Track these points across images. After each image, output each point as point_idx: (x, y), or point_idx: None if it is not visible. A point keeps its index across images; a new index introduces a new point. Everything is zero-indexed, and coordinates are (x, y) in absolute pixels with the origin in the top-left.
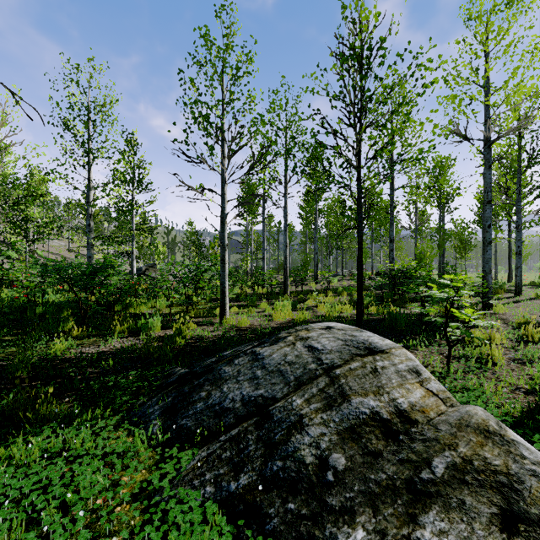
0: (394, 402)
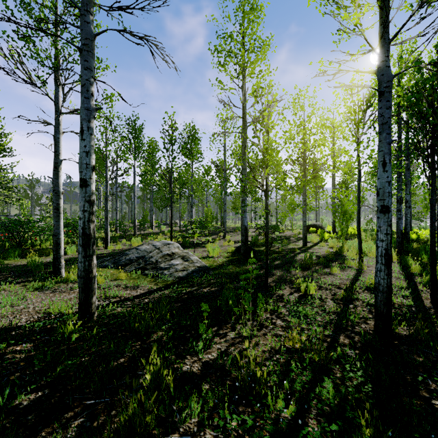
0: (172, 252)
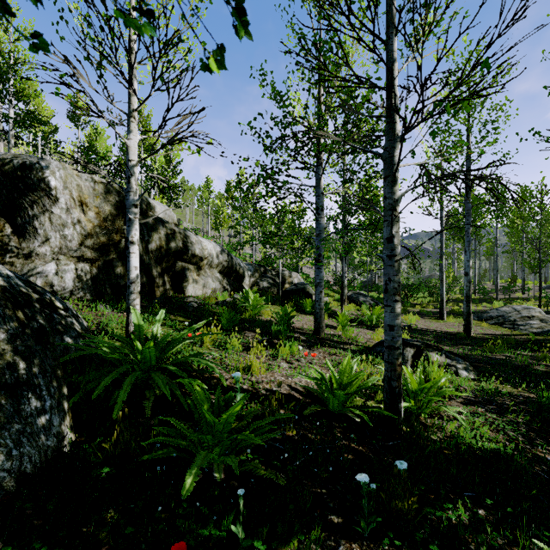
0: (531, 315)
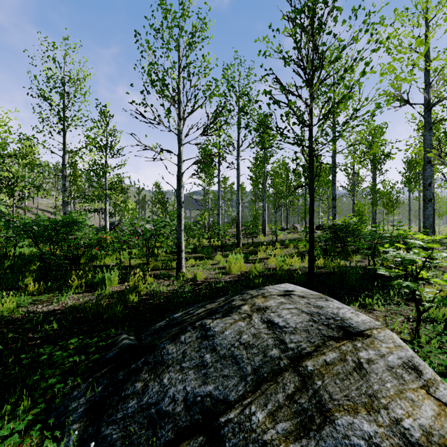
0: (399, 427)
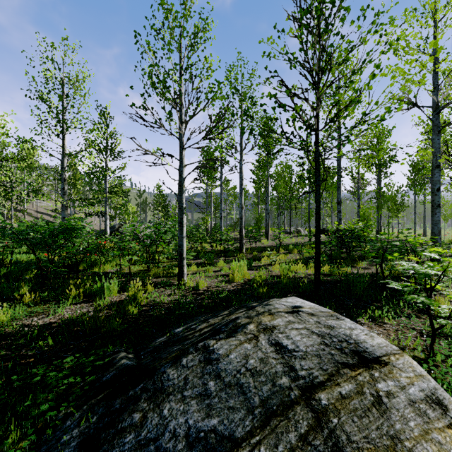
0: None
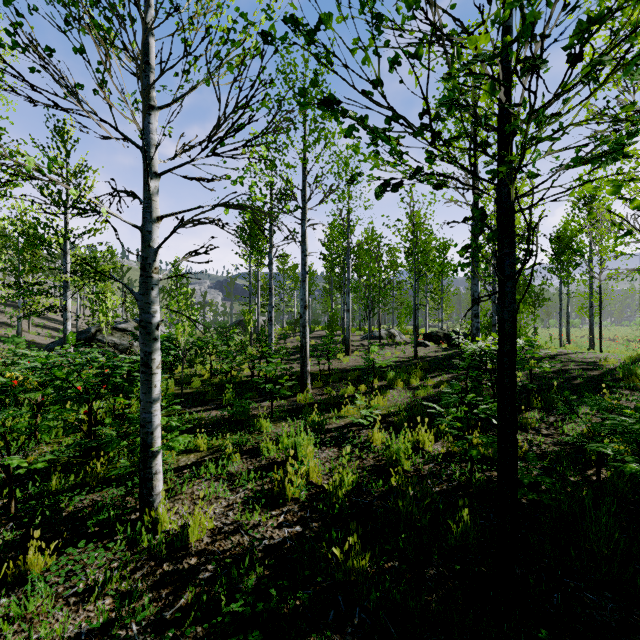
0: None
